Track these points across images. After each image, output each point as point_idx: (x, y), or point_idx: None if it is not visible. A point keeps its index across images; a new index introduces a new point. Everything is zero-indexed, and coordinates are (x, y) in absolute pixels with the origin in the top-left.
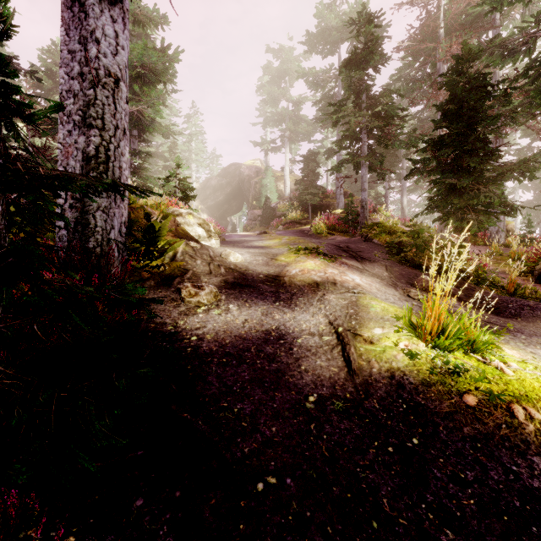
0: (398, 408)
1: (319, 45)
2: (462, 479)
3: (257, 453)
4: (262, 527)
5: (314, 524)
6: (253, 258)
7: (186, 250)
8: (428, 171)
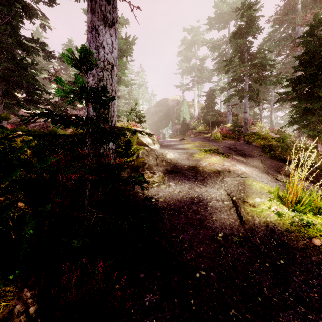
0: (271, 243)
1: (216, 24)
2: (310, 283)
3: (194, 259)
4: (201, 292)
5: (227, 295)
6: (179, 155)
7: (143, 152)
8: (290, 99)
